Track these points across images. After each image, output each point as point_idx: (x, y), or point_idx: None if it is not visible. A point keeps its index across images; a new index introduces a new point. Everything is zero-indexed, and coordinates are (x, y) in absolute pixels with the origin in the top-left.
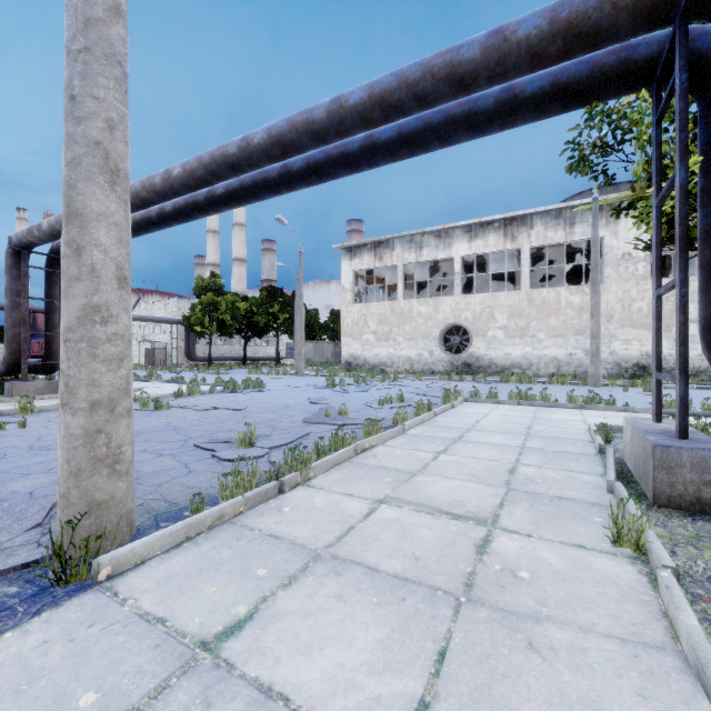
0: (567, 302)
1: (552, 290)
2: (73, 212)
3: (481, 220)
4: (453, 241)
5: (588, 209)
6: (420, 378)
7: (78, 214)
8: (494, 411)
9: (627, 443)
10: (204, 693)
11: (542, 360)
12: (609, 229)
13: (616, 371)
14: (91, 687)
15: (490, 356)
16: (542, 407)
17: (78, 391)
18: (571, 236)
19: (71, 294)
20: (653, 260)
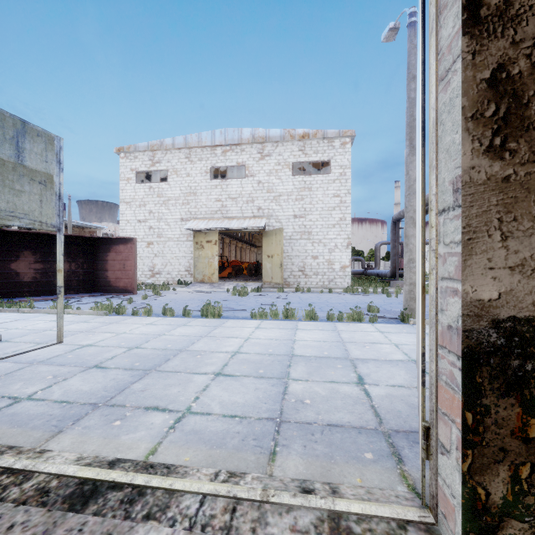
0: None
1: None
2: (406, 236)
3: None
4: None
5: None
6: None
7: (407, 236)
8: None
9: None
10: None
11: None
12: None
13: None
14: (405, 330)
15: None
16: None
17: (407, 280)
18: None
19: (405, 256)
20: None
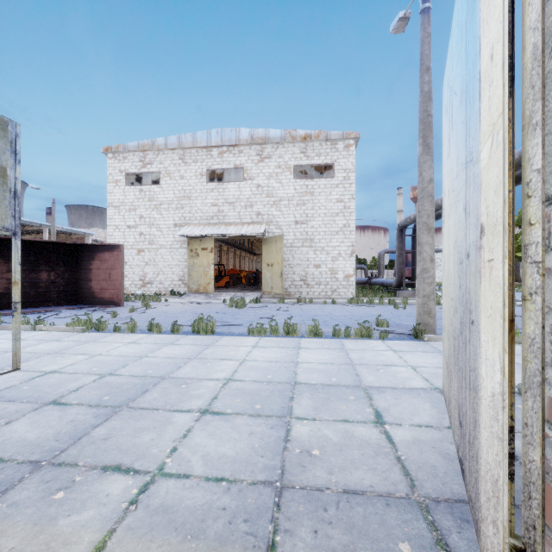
0: None
1: None
2: (419, 243)
3: None
4: None
5: None
6: None
7: (420, 243)
8: None
9: None
10: (441, 355)
11: None
12: None
13: None
14: (420, 349)
15: None
16: None
17: (420, 292)
18: None
19: (418, 265)
20: None
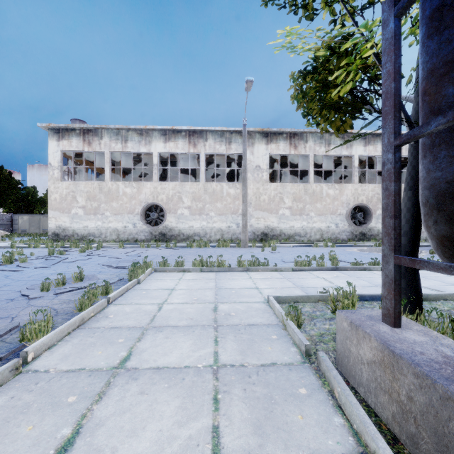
0: (227, 193)
1: (219, 184)
2: None
3: (173, 128)
4: (153, 140)
5: (238, 134)
6: (123, 246)
7: None
8: (180, 283)
9: (356, 358)
10: None
11: (213, 230)
12: (249, 149)
13: (253, 237)
14: None
15: (179, 227)
16: (220, 272)
17: None
18: (229, 150)
19: None
20: (387, 96)
